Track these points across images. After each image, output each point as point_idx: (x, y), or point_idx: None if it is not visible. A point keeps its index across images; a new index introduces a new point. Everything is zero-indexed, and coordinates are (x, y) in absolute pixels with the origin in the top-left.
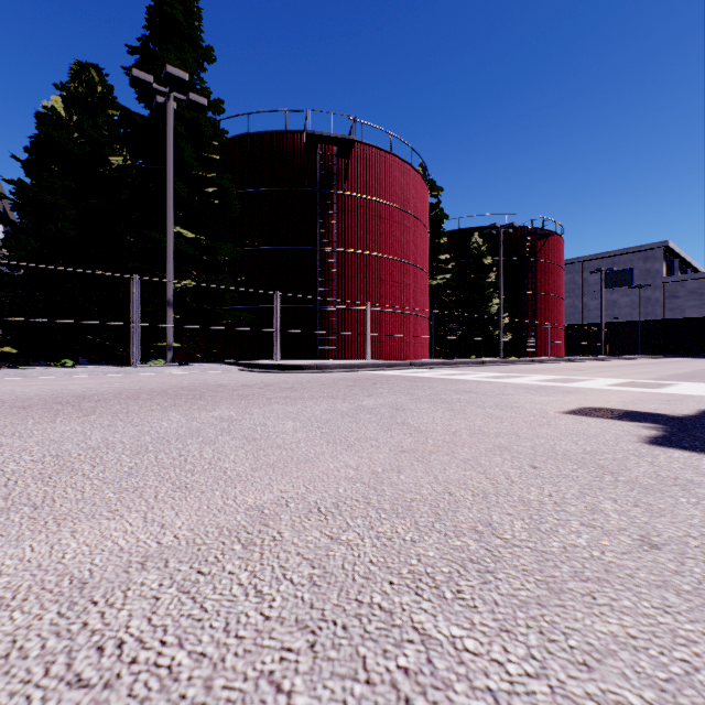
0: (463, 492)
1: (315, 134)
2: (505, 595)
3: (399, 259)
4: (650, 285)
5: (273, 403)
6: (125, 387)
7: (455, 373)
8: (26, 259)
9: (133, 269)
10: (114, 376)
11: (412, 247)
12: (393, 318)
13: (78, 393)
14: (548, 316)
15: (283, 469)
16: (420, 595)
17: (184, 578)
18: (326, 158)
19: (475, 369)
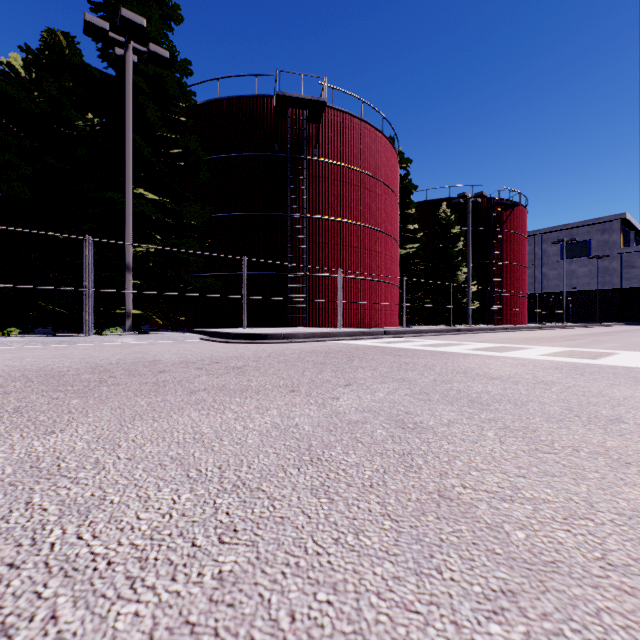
0: None
1: (285, 96)
2: None
3: (370, 226)
4: (608, 256)
5: (189, 406)
6: (25, 365)
7: (439, 344)
8: None
9: (89, 231)
10: (50, 347)
11: (383, 214)
12: (364, 286)
13: None
14: (513, 285)
15: None
16: None
17: None
18: (297, 123)
19: (455, 338)
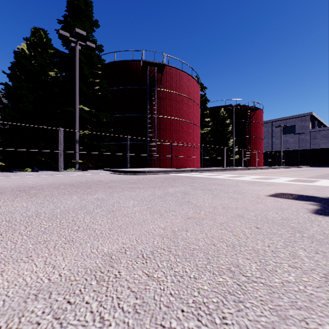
0: (221, 244)
1: (146, 61)
2: (252, 321)
3: (186, 120)
4: (304, 133)
5: (124, 191)
6: (53, 182)
7: (213, 175)
8: (9, 120)
9: (60, 125)
10: (50, 176)
11: (192, 115)
12: (183, 148)
13: (30, 185)
14: (256, 147)
15: (125, 229)
16: (200, 321)
17: (58, 307)
18: (152, 73)
19: (222, 173)
